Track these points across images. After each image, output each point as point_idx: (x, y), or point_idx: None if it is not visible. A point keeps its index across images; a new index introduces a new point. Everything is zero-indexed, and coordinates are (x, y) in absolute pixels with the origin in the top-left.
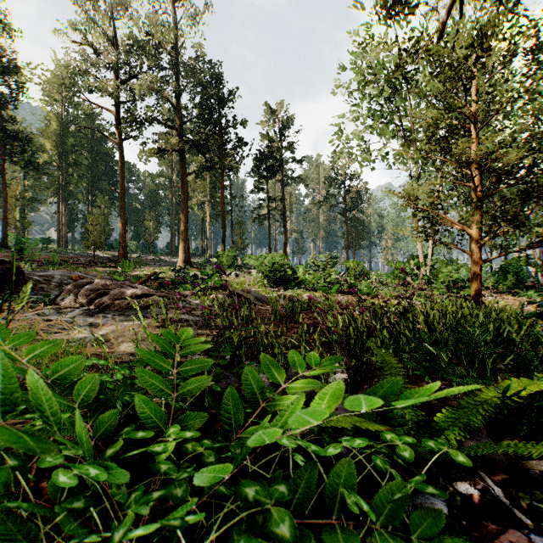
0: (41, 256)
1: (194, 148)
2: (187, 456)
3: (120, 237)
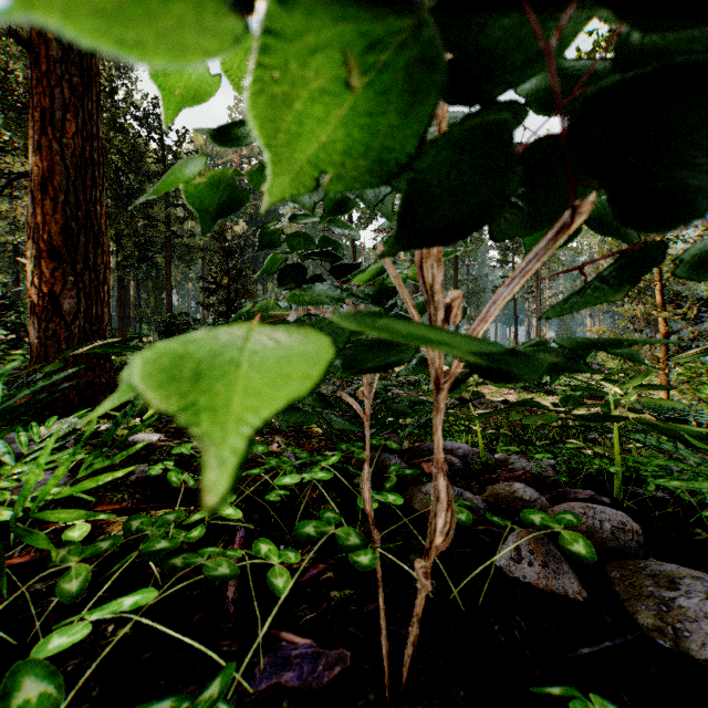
0: None
1: None
2: None
3: None
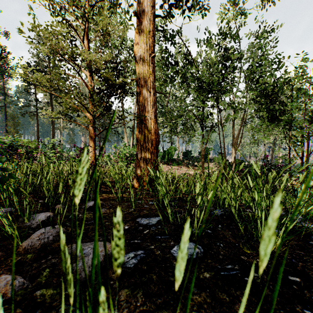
0: None
1: None
2: None
3: None
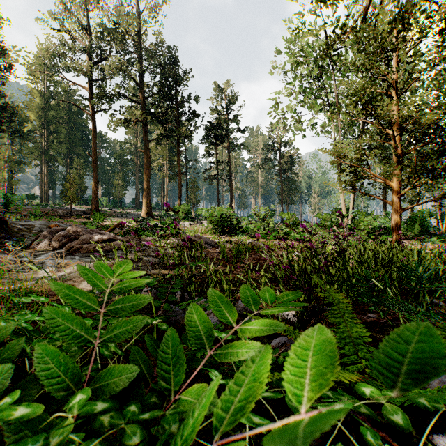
0: (26, 209)
1: (155, 119)
2: (100, 437)
3: (93, 193)
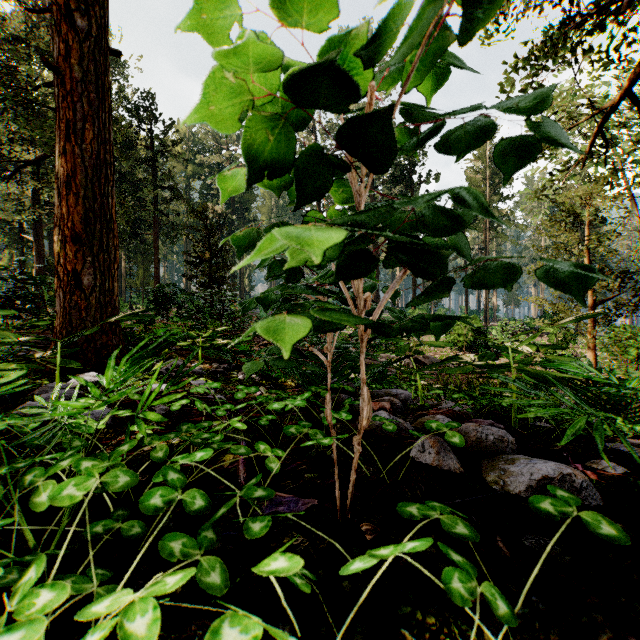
0: None
1: None
2: None
3: None
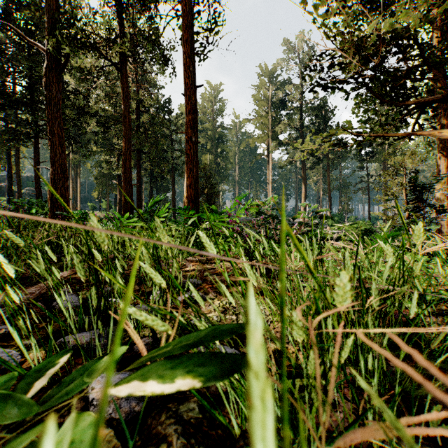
0: None
1: (309, 155)
2: None
3: None
